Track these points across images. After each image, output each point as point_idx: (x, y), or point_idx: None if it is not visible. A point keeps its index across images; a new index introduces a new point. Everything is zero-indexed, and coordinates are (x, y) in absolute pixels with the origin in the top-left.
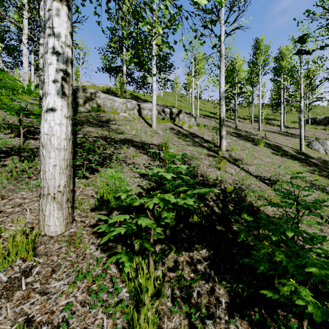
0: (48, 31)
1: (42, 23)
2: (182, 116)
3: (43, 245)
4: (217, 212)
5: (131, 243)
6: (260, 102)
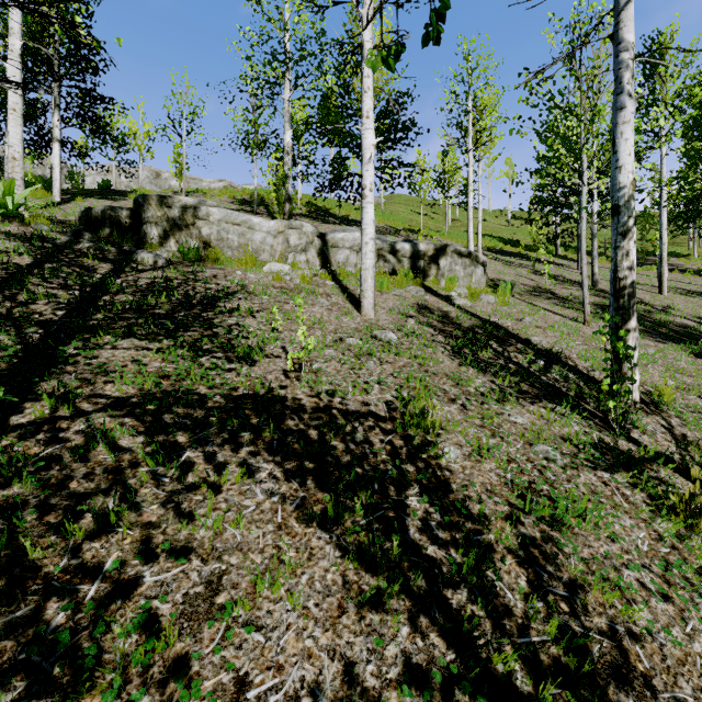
0: None
1: None
2: (447, 263)
3: None
4: None
5: None
6: (664, 211)
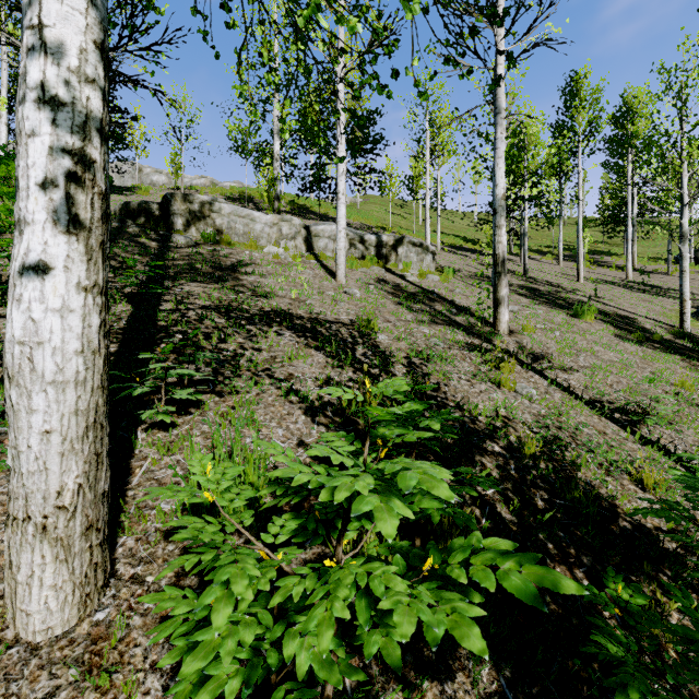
0: (27, 38)
1: None
2: (404, 251)
3: (2, 687)
4: (507, 522)
5: (268, 682)
6: (580, 215)
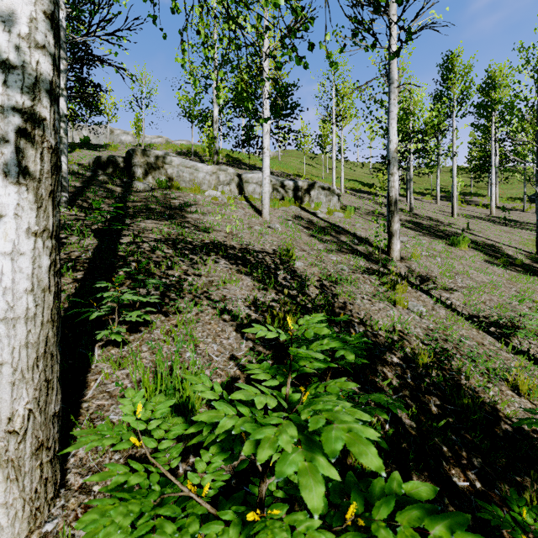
0: None
1: (63, 32)
2: (315, 193)
3: None
4: (407, 427)
5: None
6: (454, 164)
